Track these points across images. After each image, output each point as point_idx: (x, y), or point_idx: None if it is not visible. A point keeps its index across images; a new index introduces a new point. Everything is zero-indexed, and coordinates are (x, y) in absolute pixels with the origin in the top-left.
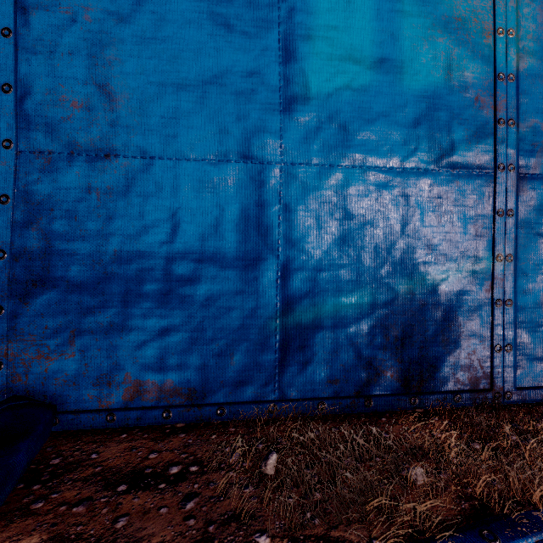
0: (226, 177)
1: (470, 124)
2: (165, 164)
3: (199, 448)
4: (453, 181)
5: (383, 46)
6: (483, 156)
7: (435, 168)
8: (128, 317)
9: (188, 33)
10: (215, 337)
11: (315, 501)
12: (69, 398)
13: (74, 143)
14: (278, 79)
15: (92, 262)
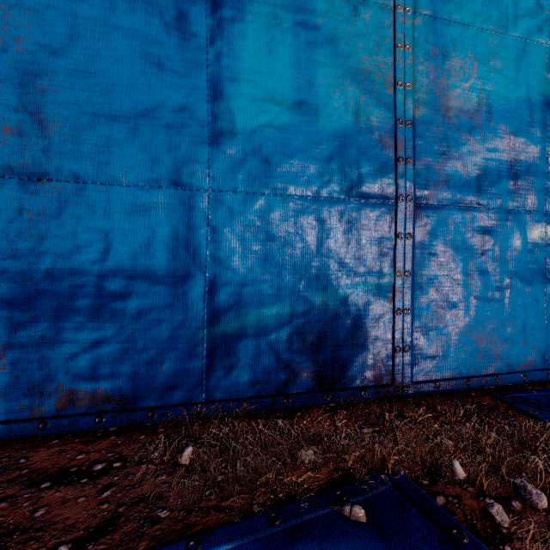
0: (158, 202)
1: (375, 160)
2: (98, 188)
3: (126, 447)
4: (361, 208)
5: (300, 91)
6: (386, 188)
7: (346, 197)
8: (61, 331)
9: (121, 69)
10: (147, 347)
11: (216, 482)
12: (0, 409)
13: (5, 167)
14: (207, 115)
15: (24, 280)
